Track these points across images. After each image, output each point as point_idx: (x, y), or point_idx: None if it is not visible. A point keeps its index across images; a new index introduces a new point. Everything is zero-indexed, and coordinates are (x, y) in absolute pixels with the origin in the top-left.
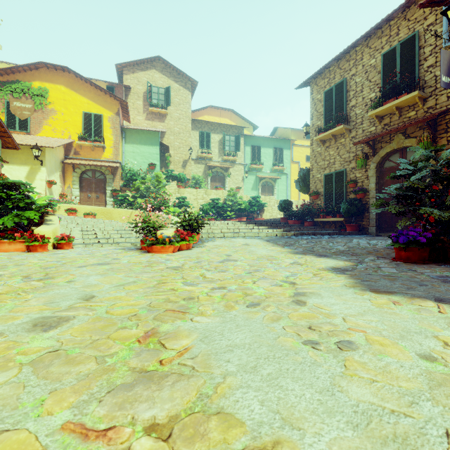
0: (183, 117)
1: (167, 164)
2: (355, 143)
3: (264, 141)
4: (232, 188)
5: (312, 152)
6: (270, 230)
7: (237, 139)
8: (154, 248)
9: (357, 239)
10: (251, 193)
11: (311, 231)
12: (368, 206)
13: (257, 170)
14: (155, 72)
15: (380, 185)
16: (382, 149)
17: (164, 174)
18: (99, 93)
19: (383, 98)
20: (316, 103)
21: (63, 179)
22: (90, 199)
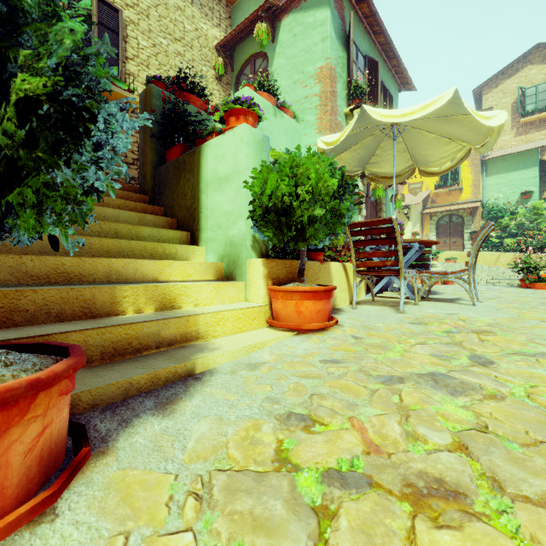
0: None
1: None
2: None
3: None
4: None
5: None
6: None
7: None
8: (536, 285)
9: None
10: None
11: None
12: None
13: None
14: (529, 69)
15: None
16: None
17: None
18: None
19: None
20: None
21: (421, 229)
22: (446, 244)
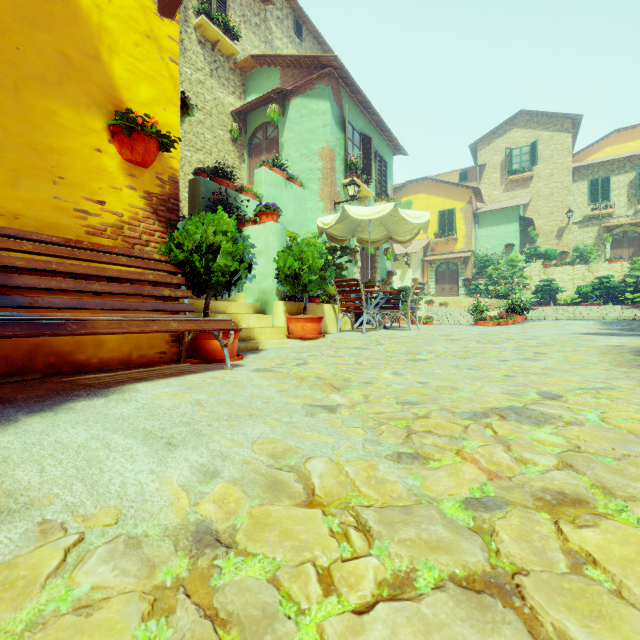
0: (557, 171)
1: (532, 238)
2: None
3: None
4: (637, 258)
5: None
6: (639, 315)
7: None
8: (479, 323)
9: None
10: None
11: None
12: None
13: None
14: (515, 132)
15: None
16: None
17: (525, 254)
18: (452, 188)
19: None
20: None
21: (422, 275)
22: (444, 290)
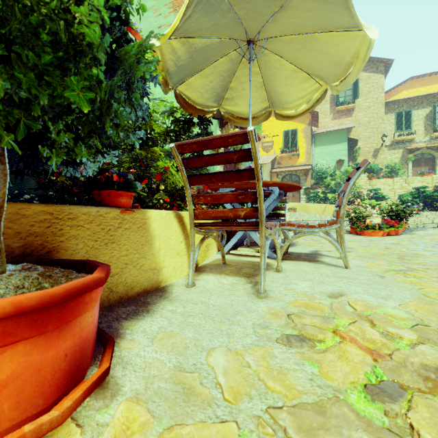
0: (373, 104)
1: (355, 157)
2: None
3: None
4: None
5: None
6: None
7: None
8: (365, 232)
9: None
10: None
11: None
12: None
13: None
14: None
15: None
16: None
17: (353, 168)
18: None
19: None
20: None
21: None
22: (288, 197)
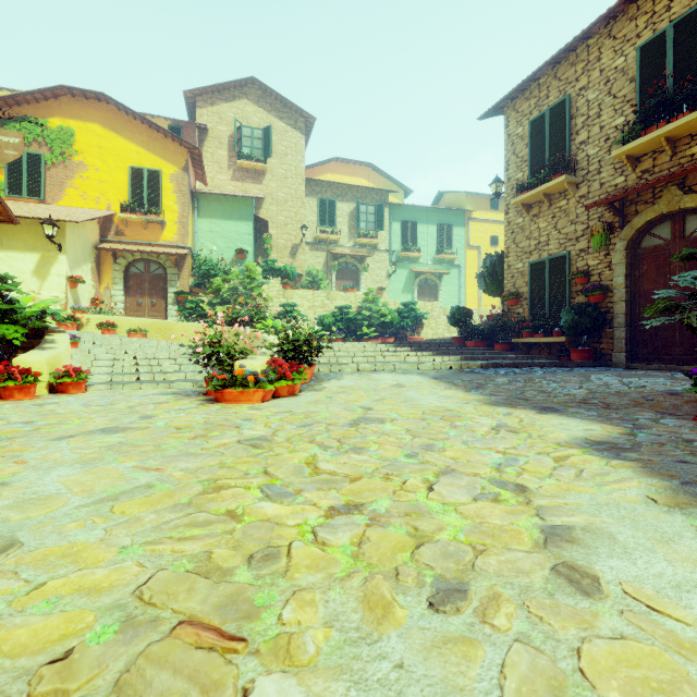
0: (291, 175)
1: (266, 250)
2: (588, 205)
3: (423, 214)
4: (371, 289)
5: (508, 226)
6: (438, 359)
7: (378, 210)
8: (226, 394)
9: (596, 375)
10: (401, 298)
11: (510, 360)
12: (610, 316)
13: (411, 260)
14: (246, 104)
15: (633, 279)
16: (639, 215)
17: (261, 267)
18: (156, 135)
19: (641, 124)
20: (515, 141)
21: (98, 275)
22: (141, 307)
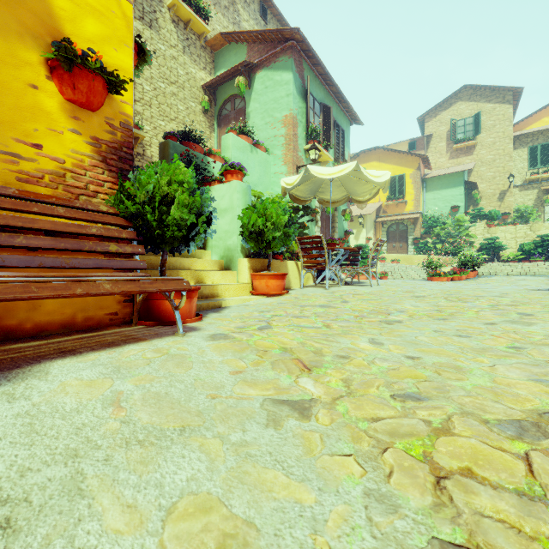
0: (499, 139)
1: (476, 201)
2: None
3: None
4: None
5: None
6: None
7: None
8: (433, 278)
9: None
10: None
11: None
12: None
13: None
14: (460, 104)
15: None
16: None
17: (470, 215)
18: (402, 156)
19: None
20: None
21: (375, 234)
22: (394, 248)
